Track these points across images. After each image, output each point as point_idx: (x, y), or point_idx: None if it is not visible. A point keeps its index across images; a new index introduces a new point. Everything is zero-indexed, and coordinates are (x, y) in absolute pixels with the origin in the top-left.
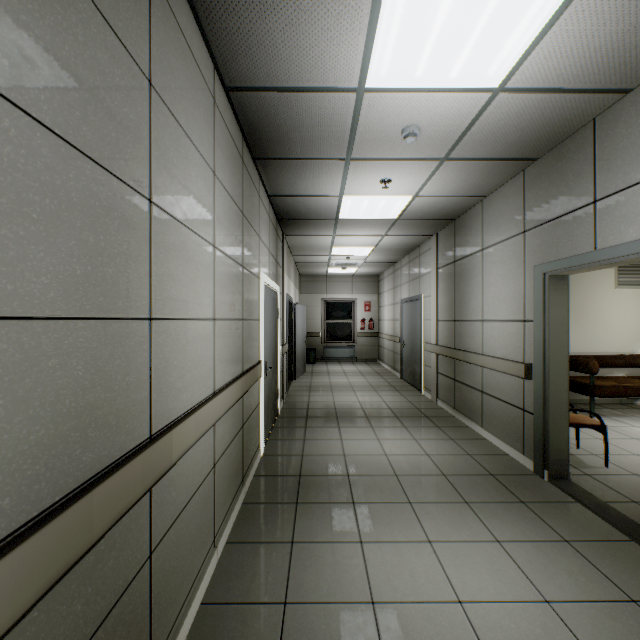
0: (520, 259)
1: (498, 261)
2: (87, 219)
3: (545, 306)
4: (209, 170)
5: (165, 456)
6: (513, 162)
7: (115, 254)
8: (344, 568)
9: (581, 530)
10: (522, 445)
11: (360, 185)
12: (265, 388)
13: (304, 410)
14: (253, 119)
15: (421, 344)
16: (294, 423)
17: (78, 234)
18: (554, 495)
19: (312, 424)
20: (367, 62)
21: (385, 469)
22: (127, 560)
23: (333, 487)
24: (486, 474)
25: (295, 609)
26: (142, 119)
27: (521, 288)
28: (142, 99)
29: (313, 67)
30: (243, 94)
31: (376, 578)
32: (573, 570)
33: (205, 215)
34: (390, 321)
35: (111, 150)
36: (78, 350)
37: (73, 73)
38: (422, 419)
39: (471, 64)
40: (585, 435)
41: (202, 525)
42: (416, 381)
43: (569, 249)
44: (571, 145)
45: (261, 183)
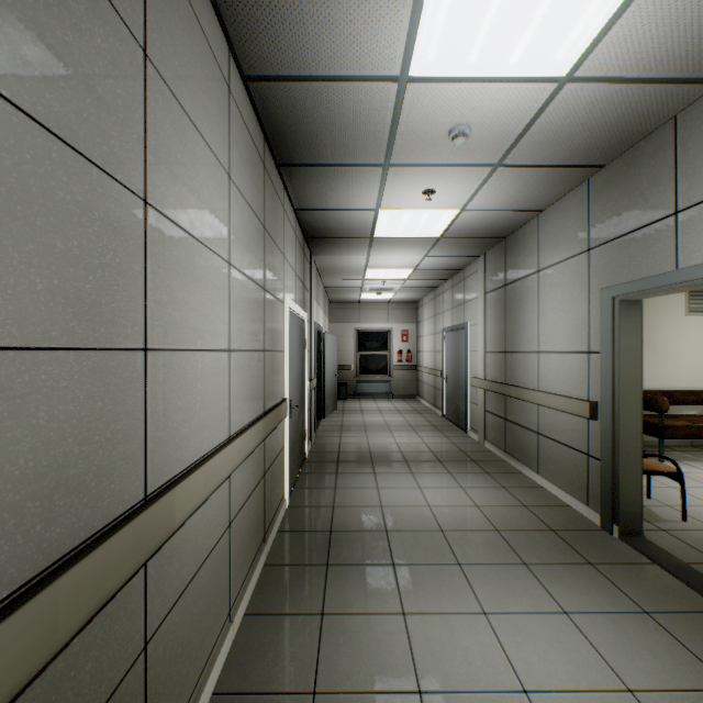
0: (584, 281)
1: (557, 284)
2: (53, 217)
3: (614, 335)
4: (223, 172)
5: (164, 521)
6: (577, 169)
7: (95, 265)
8: (384, 647)
9: (662, 598)
10: (586, 495)
11: (399, 197)
12: (290, 429)
13: (335, 453)
14: (276, 116)
15: (466, 378)
16: (324, 468)
17: (38, 236)
18: (626, 555)
19: (344, 470)
20: (412, 44)
21: (429, 523)
22: (112, 658)
23: (369, 545)
24: (546, 529)
25: (326, 701)
26: (134, 97)
27: (585, 315)
28: (134, 72)
29: (347, 50)
30: (264, 84)
31: (423, 660)
32: (658, 650)
33: (218, 225)
34: (430, 353)
35: (89, 130)
36: (38, 391)
37: (31, 19)
38: (469, 464)
39: (536, 46)
40: (655, 483)
41: (214, 598)
42: (460, 420)
43: (644, 269)
44: (646, 148)
45: (286, 194)
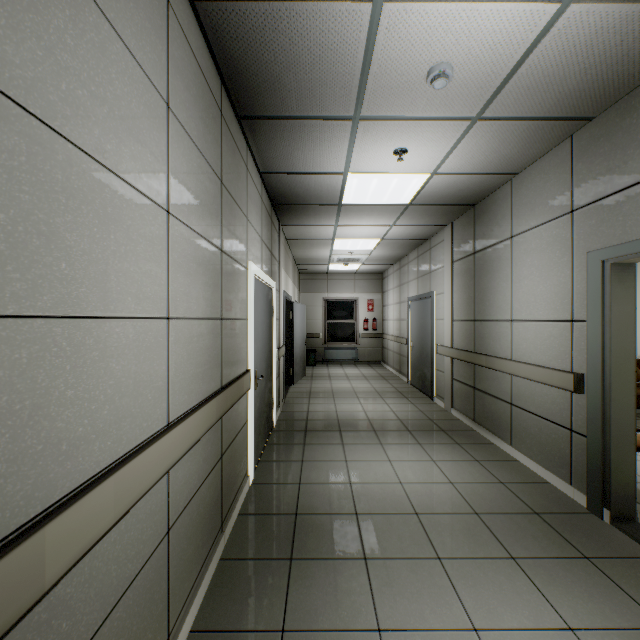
0: (566, 245)
1: (534, 249)
2: None
3: (605, 302)
4: (157, 96)
5: (16, 589)
6: (561, 123)
7: None
8: None
9: None
10: (569, 473)
11: (369, 157)
12: (255, 401)
13: (303, 422)
14: (232, 52)
15: (432, 346)
16: (291, 439)
17: None
18: (624, 546)
19: (312, 440)
20: None
21: (402, 504)
22: None
23: (338, 533)
24: (529, 512)
25: None
26: None
27: (567, 280)
28: None
29: None
30: (215, 5)
31: None
32: None
33: (148, 160)
34: (395, 321)
35: None
36: None
37: None
38: (438, 433)
39: None
40: None
41: (141, 633)
42: (426, 387)
43: None
44: None
45: (250, 155)
